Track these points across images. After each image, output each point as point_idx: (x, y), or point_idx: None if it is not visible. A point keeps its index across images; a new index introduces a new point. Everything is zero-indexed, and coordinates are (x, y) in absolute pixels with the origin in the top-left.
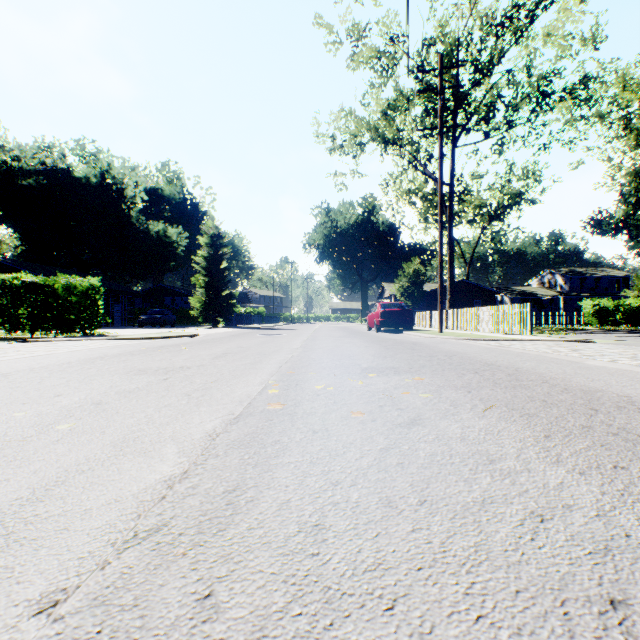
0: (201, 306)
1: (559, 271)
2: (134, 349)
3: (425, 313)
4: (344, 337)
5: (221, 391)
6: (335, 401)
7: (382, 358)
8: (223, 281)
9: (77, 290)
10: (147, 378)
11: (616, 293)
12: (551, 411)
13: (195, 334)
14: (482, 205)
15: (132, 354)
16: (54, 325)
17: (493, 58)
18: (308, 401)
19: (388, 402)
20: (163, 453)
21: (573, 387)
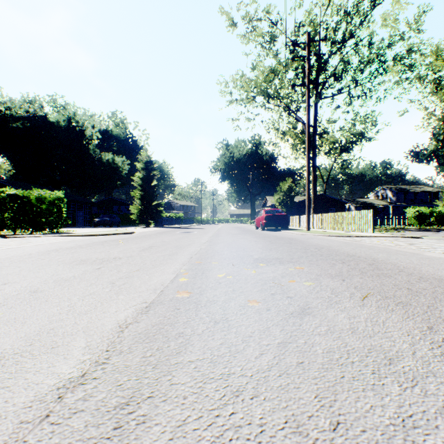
0: (138, 212)
1: (389, 188)
2: (84, 243)
3: (296, 217)
4: (239, 234)
5: (140, 279)
6: (234, 289)
7: (268, 250)
8: (153, 194)
9: (46, 200)
10: (84, 267)
11: (429, 203)
12: (420, 299)
13: (132, 232)
14: (335, 141)
15: (81, 247)
16: (30, 225)
17: (344, 36)
18: (211, 289)
19: (278, 290)
20: (69, 349)
21: (426, 276)
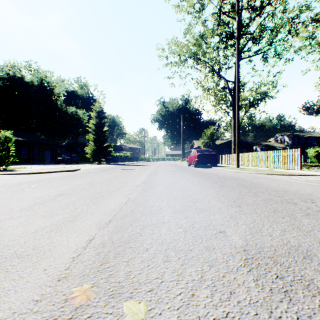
0: (92, 152)
1: (286, 134)
2: None
3: (220, 156)
4: (176, 171)
5: None
6: None
7: (236, 207)
8: (105, 138)
9: None
10: None
11: (317, 145)
12: None
13: (76, 169)
14: (246, 99)
15: None
16: None
17: (263, 4)
18: None
19: None
20: None
21: None
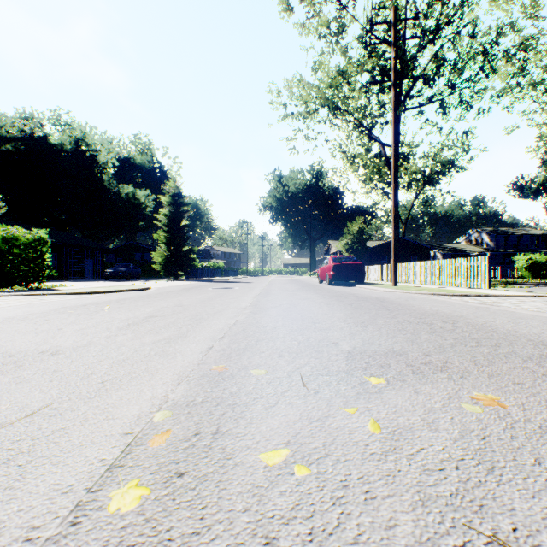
0: (162, 260)
1: (485, 230)
2: (43, 309)
3: (371, 267)
4: (298, 291)
5: None
6: None
7: (361, 327)
8: (183, 237)
9: (19, 242)
10: None
11: (536, 249)
12: None
13: (145, 288)
14: (417, 171)
15: (23, 318)
16: None
17: (439, 23)
18: None
19: None
20: None
21: None
